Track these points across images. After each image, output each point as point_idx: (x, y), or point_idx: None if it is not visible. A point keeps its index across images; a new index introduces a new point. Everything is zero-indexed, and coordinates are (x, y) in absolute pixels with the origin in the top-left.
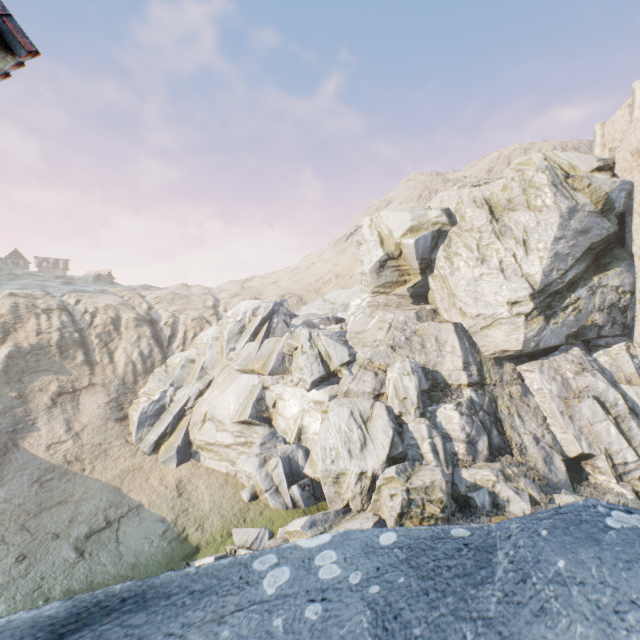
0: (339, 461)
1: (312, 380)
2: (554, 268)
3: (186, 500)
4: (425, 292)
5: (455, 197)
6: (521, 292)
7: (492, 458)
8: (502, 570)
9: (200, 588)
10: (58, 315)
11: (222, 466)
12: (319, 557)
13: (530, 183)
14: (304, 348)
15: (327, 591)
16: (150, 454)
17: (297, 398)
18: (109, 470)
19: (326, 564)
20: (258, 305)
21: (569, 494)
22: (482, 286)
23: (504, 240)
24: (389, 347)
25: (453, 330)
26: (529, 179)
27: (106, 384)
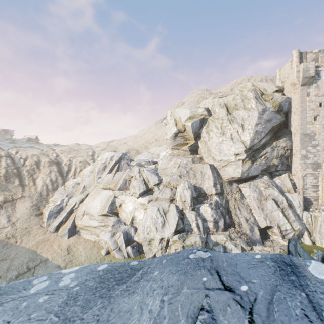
0: (151, 233)
1: (139, 193)
2: (255, 138)
3: (72, 256)
4: (197, 149)
5: (211, 102)
6: (240, 149)
7: (225, 229)
8: (135, 277)
9: (1, 292)
10: (5, 160)
11: (92, 237)
12: (66, 276)
13: (245, 97)
14: (136, 177)
15: (56, 290)
16: (54, 232)
17: (132, 202)
18: (30, 242)
19: (66, 279)
20: (113, 155)
21: (260, 245)
22: (223, 146)
23: (233, 124)
24: (178, 176)
25: (209, 167)
26: (245, 95)
27: (31, 196)
